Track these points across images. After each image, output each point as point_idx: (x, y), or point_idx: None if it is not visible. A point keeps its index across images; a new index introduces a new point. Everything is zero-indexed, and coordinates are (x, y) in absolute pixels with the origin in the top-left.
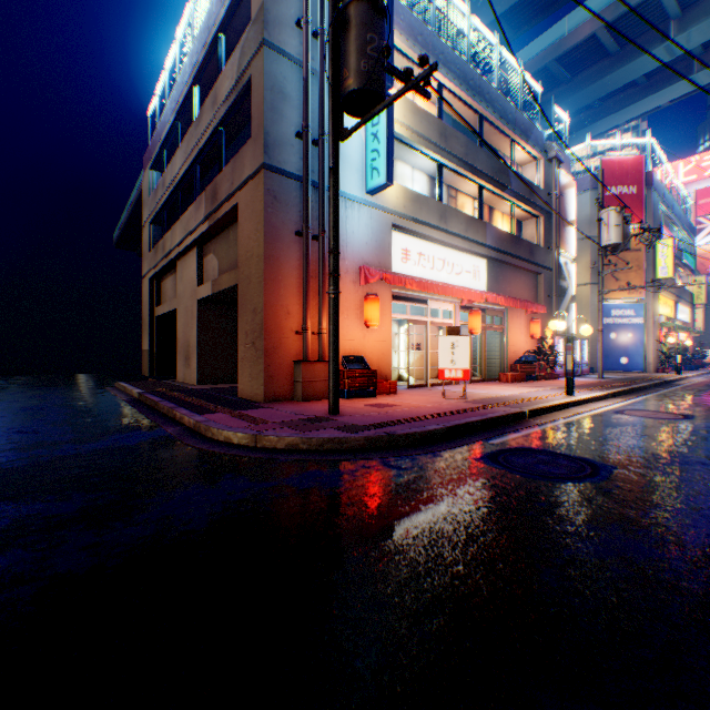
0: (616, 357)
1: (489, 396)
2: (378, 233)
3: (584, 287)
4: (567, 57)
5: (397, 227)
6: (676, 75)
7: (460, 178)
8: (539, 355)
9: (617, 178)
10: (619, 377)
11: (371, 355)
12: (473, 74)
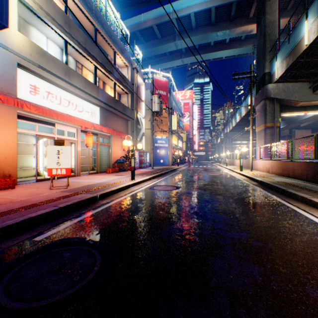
0: (159, 160)
1: (88, 184)
2: (1, 64)
3: (148, 130)
4: (143, 32)
5: (25, 68)
6: (178, 57)
7: (83, 57)
8: (127, 159)
9: (160, 87)
10: (160, 168)
11: None
12: (90, 1)
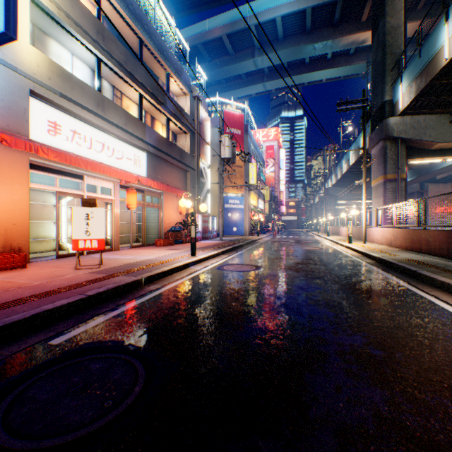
0: (232, 227)
1: (129, 262)
2: (8, 93)
3: (216, 185)
4: (209, 45)
5: (42, 97)
6: (258, 80)
7: (123, 81)
8: (185, 226)
9: (232, 123)
10: (232, 239)
11: None
12: (133, 2)
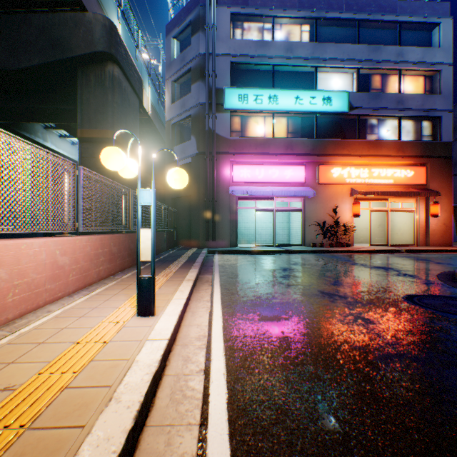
0: None
1: None
2: None
3: None
4: None
5: None
6: None
7: None
8: None
9: None
10: None
11: None
12: None
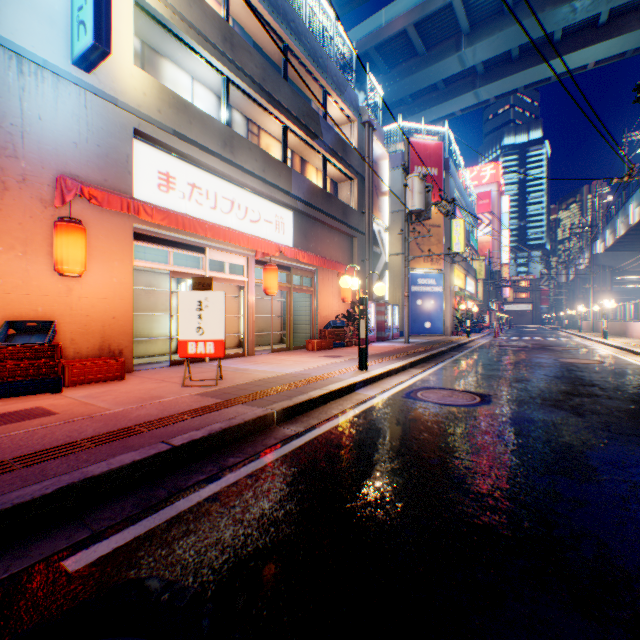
0: (422, 322)
1: (261, 377)
2: (105, 135)
3: (397, 257)
4: (385, 48)
5: (150, 139)
6: (466, 87)
7: (260, 108)
8: (350, 320)
9: (423, 159)
10: (423, 341)
11: (87, 320)
12: None
